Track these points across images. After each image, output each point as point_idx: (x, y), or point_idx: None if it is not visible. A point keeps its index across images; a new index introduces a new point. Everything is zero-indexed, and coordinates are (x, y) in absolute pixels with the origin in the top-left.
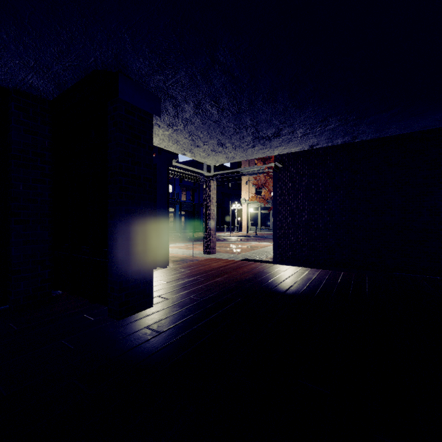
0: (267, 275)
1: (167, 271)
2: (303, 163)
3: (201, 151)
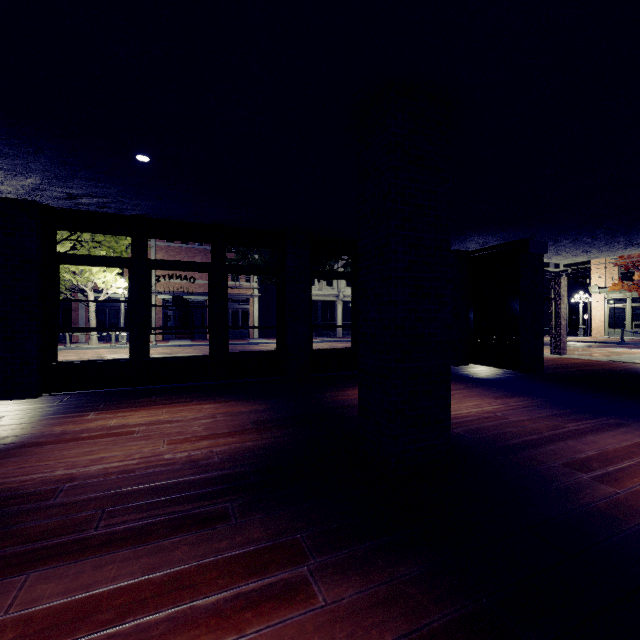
0: None
1: None
2: None
3: (559, 257)
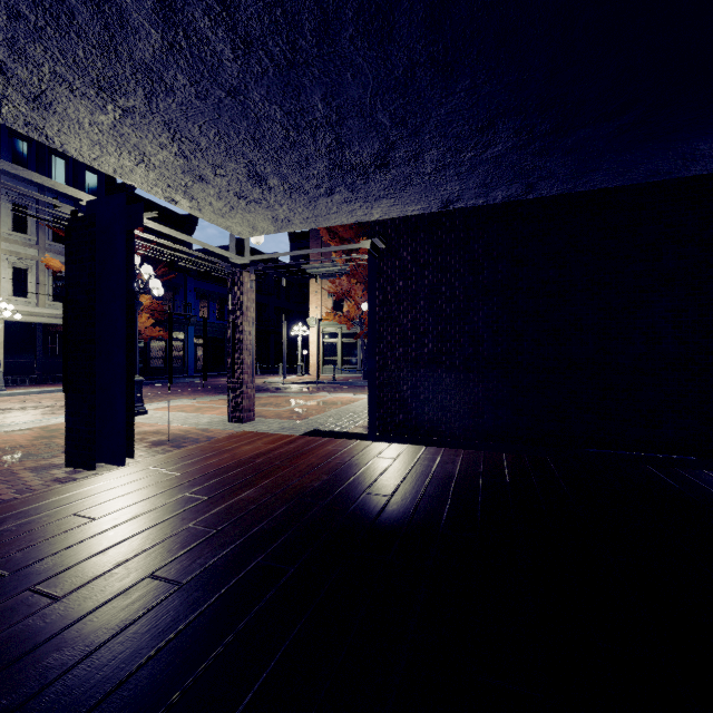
0: (361, 472)
1: (119, 475)
2: (425, 242)
3: (212, 195)
